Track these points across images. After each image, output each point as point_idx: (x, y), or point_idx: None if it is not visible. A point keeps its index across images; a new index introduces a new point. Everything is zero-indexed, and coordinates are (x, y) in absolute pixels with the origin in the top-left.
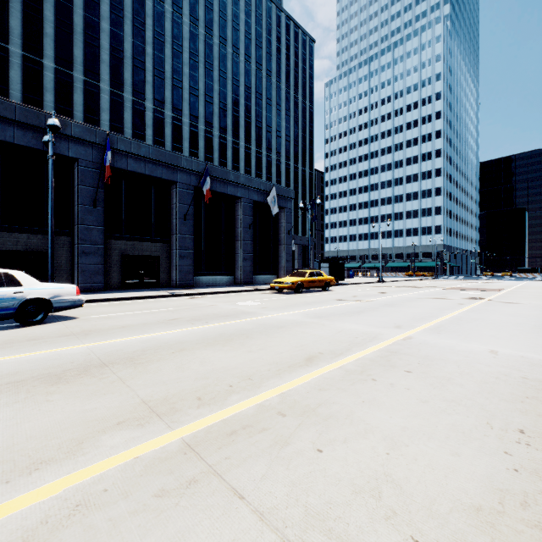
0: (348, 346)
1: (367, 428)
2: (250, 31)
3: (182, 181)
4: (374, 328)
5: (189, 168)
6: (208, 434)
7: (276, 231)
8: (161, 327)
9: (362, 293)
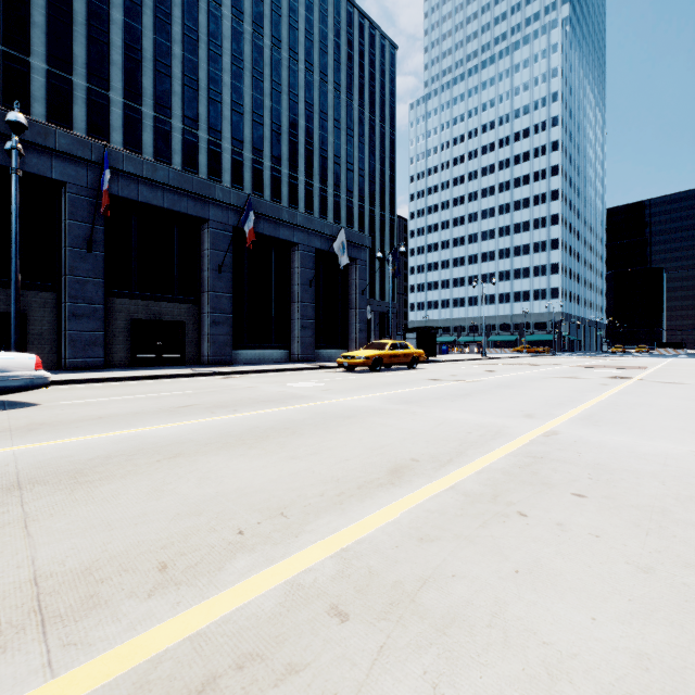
0: (459, 448)
1: (549, 662)
2: (312, 31)
3: (216, 219)
4: (493, 417)
5: (226, 201)
6: (138, 694)
7: (346, 291)
8: (160, 417)
9: (463, 371)
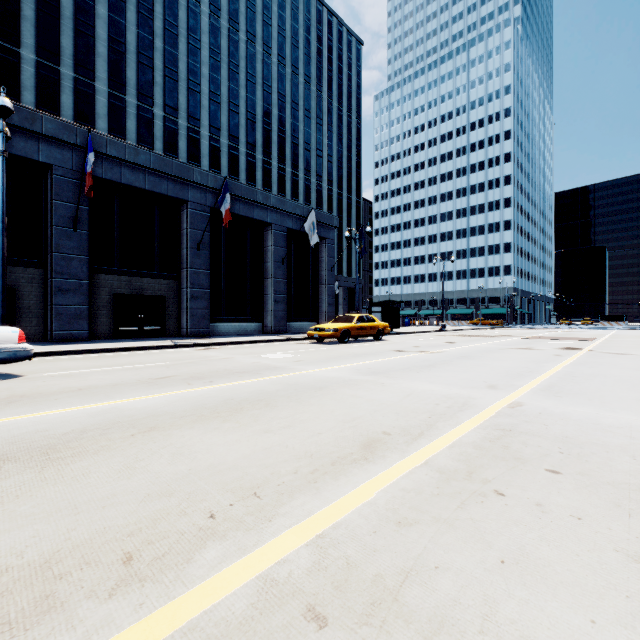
0: (429, 420)
1: None
2: (284, 27)
3: (195, 200)
4: (459, 388)
5: (204, 183)
6: None
7: (316, 267)
8: (138, 389)
9: (425, 343)
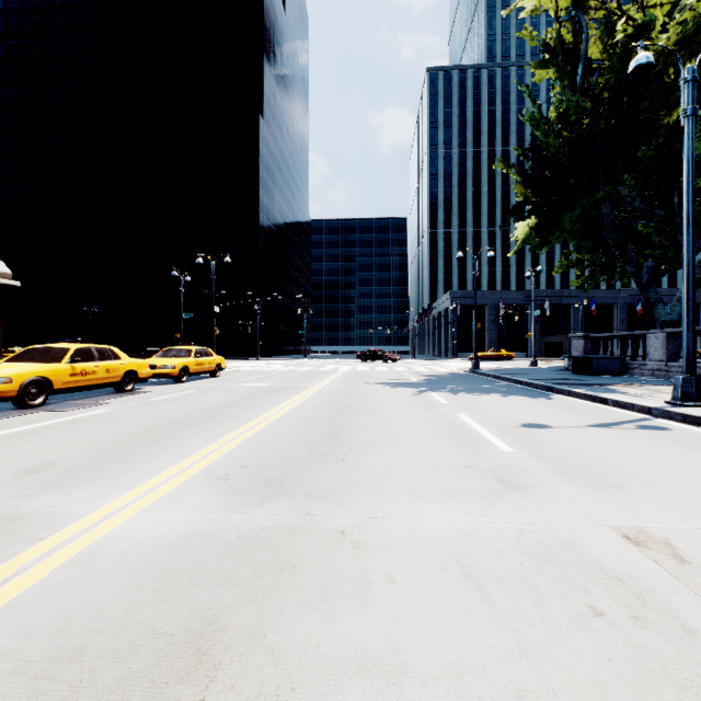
0: None
1: None
2: None
3: (620, 302)
4: None
5: (625, 295)
6: None
7: (696, 320)
8: None
9: None
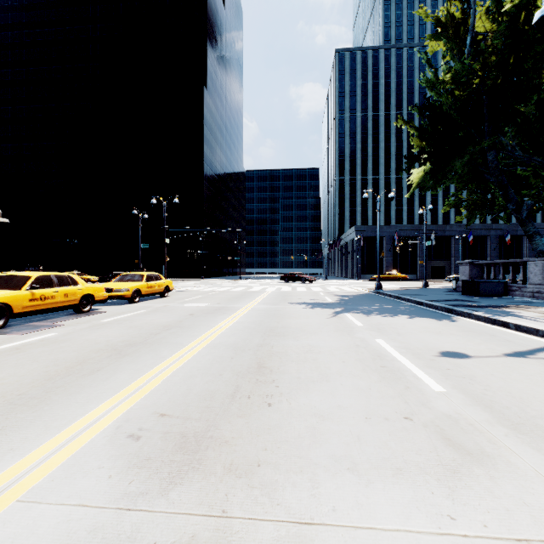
0: None
1: None
2: None
3: (492, 234)
4: None
5: (496, 228)
6: None
7: None
8: None
9: None
